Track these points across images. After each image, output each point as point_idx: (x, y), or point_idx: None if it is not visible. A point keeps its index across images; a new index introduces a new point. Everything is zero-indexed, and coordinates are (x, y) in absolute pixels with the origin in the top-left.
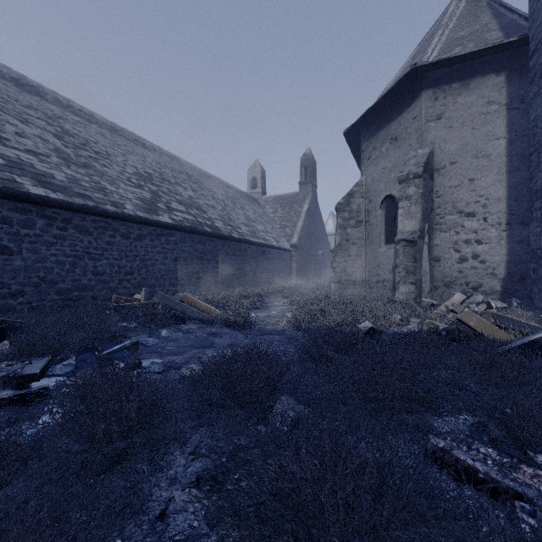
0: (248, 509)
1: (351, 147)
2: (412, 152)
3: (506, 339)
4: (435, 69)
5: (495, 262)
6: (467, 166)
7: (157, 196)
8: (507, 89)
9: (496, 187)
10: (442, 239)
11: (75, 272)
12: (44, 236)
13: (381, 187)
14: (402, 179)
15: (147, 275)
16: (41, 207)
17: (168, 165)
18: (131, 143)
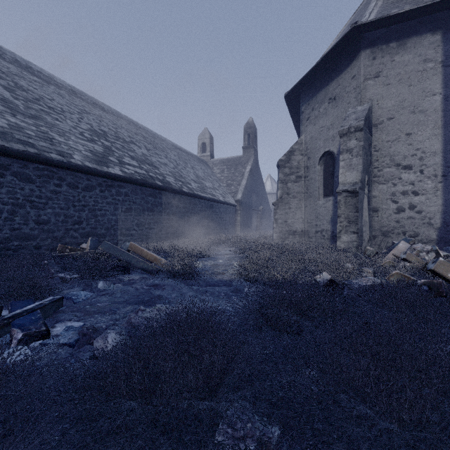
0: None
1: (290, 111)
2: (350, 109)
3: None
4: (374, 29)
5: (431, 213)
6: (404, 121)
7: (109, 150)
8: (443, 47)
9: (432, 141)
10: (380, 190)
11: (15, 220)
12: None
13: (320, 144)
14: (343, 132)
15: (97, 225)
16: None
17: (125, 127)
18: (90, 105)
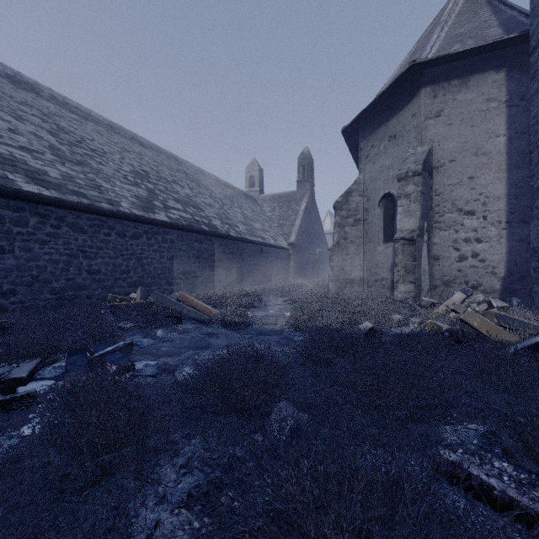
0: (243, 533)
1: (348, 145)
2: (410, 149)
3: (510, 340)
4: (434, 65)
5: (495, 261)
6: (466, 164)
7: (153, 194)
8: (507, 86)
9: (496, 185)
10: (441, 237)
11: (69, 271)
12: (37, 234)
13: (379, 185)
14: (401, 176)
15: (143, 274)
16: (34, 205)
17: (166, 163)
18: (128, 141)
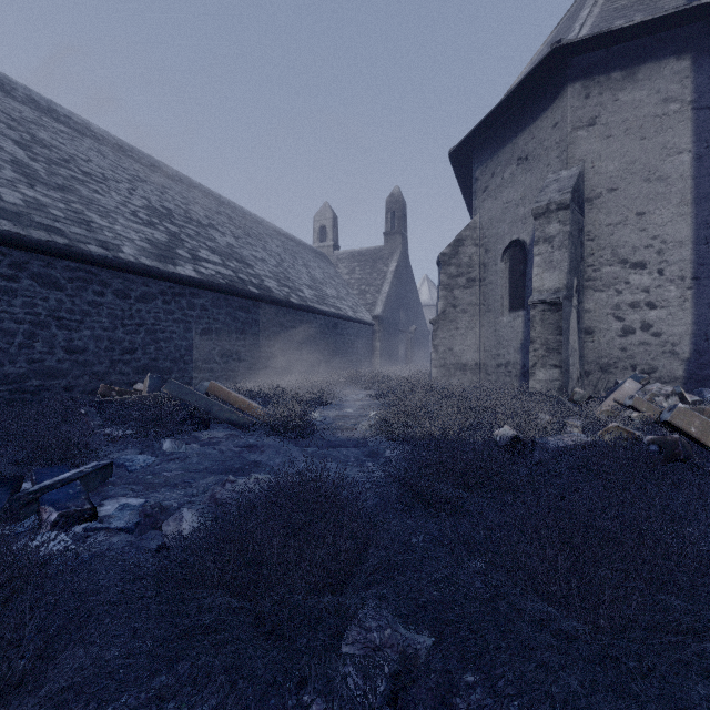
0: None
1: (458, 177)
2: (551, 174)
3: None
4: (587, 51)
5: (676, 335)
6: (633, 194)
7: (177, 239)
8: (694, 79)
9: (677, 224)
10: (596, 301)
11: (34, 347)
12: None
13: (504, 229)
14: (540, 211)
15: (158, 355)
16: None
17: (200, 202)
18: (145, 168)
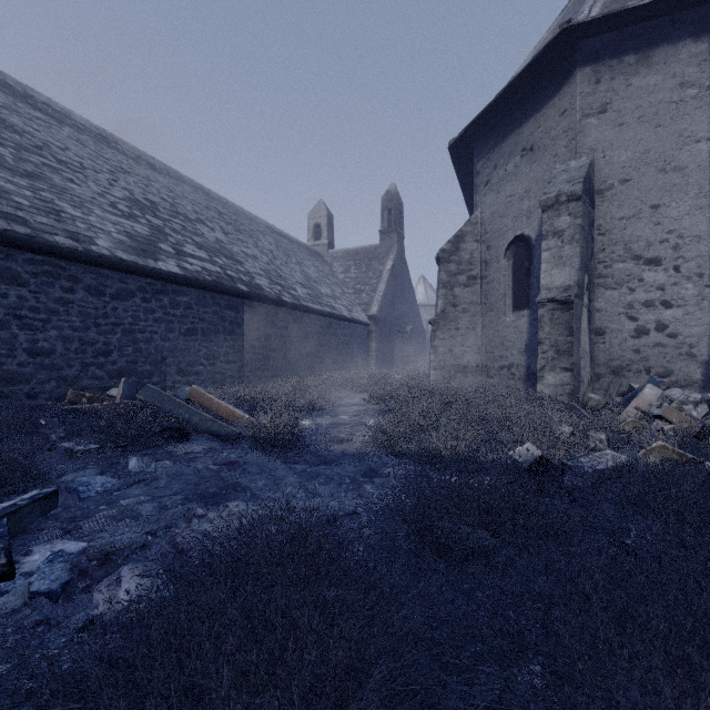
0: None
1: (457, 171)
2: (558, 165)
3: None
4: (598, 33)
5: (694, 336)
6: (647, 185)
7: (160, 233)
8: None
9: (695, 218)
10: (608, 300)
11: None
12: None
13: (507, 225)
14: (548, 203)
15: (137, 357)
16: None
17: (189, 196)
18: (130, 160)
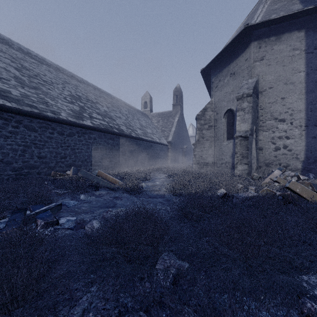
0: None
1: (204, 81)
2: (244, 81)
3: None
4: (260, 28)
5: (298, 150)
6: (279, 89)
7: (83, 109)
8: (306, 40)
9: (298, 103)
10: (264, 136)
11: (25, 156)
12: (2, 132)
13: (224, 104)
14: (239, 97)
15: (76, 159)
16: (0, 112)
17: (92, 92)
18: (69, 78)
